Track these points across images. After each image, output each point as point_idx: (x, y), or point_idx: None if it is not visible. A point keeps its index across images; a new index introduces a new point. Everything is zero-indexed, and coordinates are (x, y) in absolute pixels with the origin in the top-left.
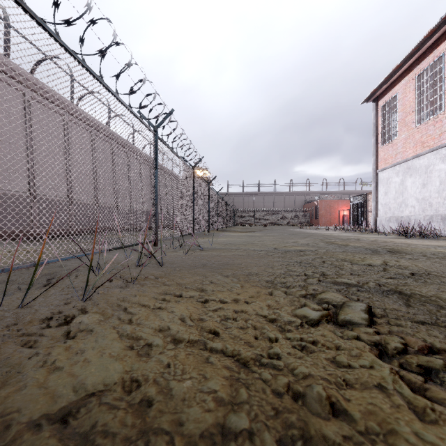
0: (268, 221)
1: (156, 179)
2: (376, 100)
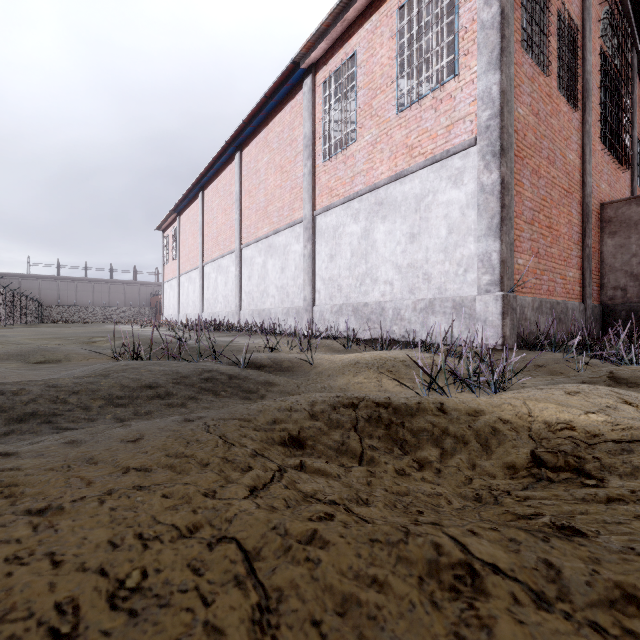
0: (98, 317)
1: None
2: (163, 232)
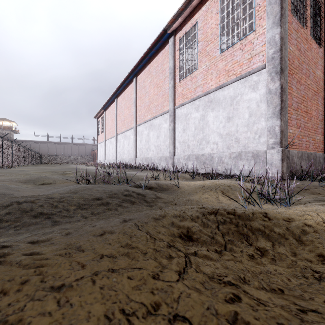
0: (66, 161)
1: (2, 150)
2: (97, 119)
